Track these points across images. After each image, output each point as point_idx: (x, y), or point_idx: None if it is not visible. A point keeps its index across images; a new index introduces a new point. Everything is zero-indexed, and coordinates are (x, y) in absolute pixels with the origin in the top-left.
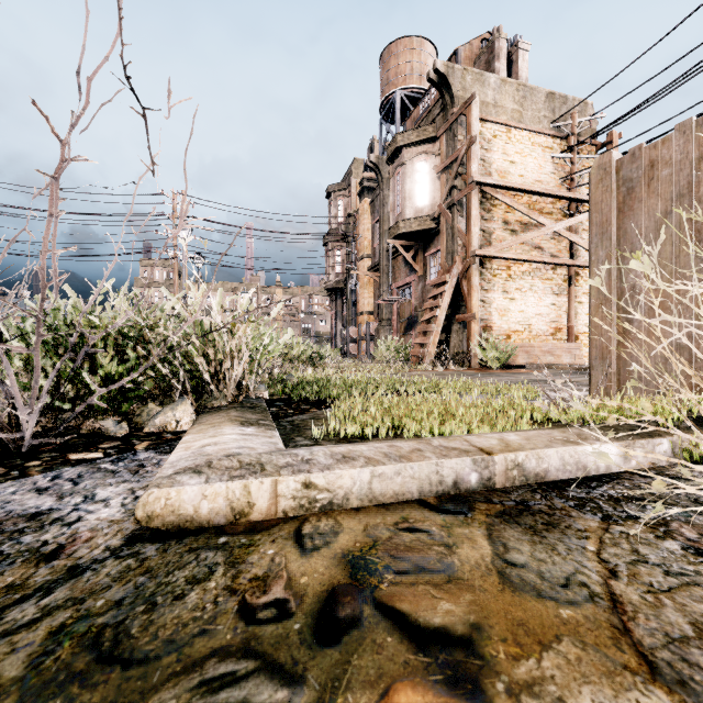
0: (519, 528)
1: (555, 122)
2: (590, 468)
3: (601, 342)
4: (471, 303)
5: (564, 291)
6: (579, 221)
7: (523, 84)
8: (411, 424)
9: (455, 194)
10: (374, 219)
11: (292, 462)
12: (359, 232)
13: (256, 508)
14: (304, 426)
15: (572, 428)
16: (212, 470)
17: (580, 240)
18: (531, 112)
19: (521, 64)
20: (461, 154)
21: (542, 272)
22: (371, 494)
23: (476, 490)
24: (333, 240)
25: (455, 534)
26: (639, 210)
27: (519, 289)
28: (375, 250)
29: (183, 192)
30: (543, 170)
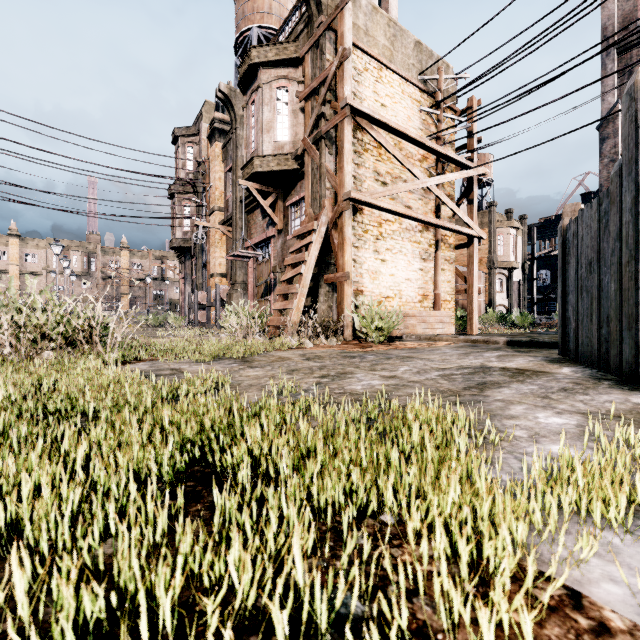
0: None
1: (422, 75)
2: None
3: None
4: (344, 259)
5: (430, 256)
6: (449, 180)
7: (394, 20)
8: None
9: (323, 125)
10: (226, 166)
11: None
12: (210, 181)
13: None
14: None
15: None
16: None
17: (449, 200)
18: (401, 55)
19: None
20: (332, 72)
21: (411, 234)
22: None
23: None
24: (180, 191)
25: None
26: None
27: (389, 250)
28: (228, 203)
29: None
30: (412, 123)
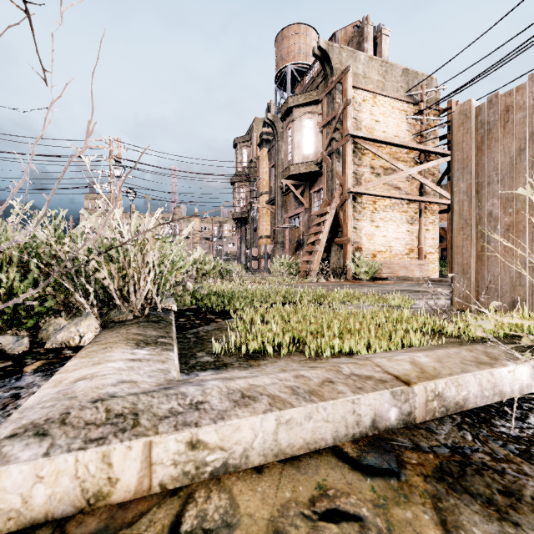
0: (475, 505)
1: (409, 91)
2: (505, 391)
3: (462, 259)
4: (347, 229)
5: (415, 221)
6: (427, 167)
7: (385, 61)
8: (311, 338)
9: (334, 145)
10: (270, 164)
11: (177, 409)
12: (259, 174)
13: (120, 484)
14: (208, 339)
15: (476, 346)
16: (63, 429)
17: (428, 181)
18: (391, 83)
19: (383, 46)
20: (339, 113)
21: (399, 206)
22: (277, 447)
23: (395, 428)
24: (239, 180)
25: (396, 523)
26: (496, 148)
27: (382, 219)
28: (271, 189)
29: (118, 139)
30: (400, 128)
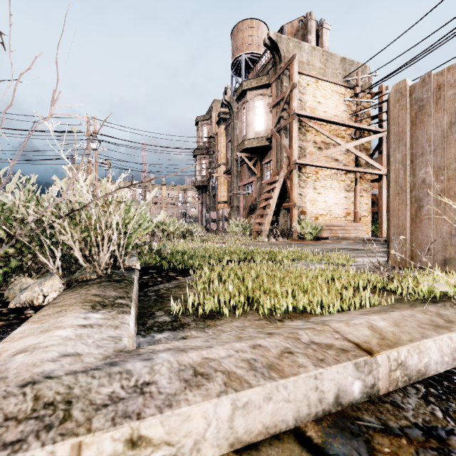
0: None
1: (346, 77)
2: None
3: (398, 221)
4: (293, 196)
5: (351, 188)
6: (362, 142)
7: (326, 51)
8: (265, 298)
9: (282, 122)
10: (227, 139)
11: (119, 394)
12: (217, 148)
13: None
14: (168, 297)
15: (429, 307)
16: None
17: (362, 155)
18: (331, 70)
19: (324, 38)
20: (286, 95)
21: (338, 176)
22: (233, 435)
23: (359, 402)
24: (200, 153)
25: None
26: (429, 122)
27: (323, 187)
28: (228, 160)
29: (95, 117)
30: (338, 109)
